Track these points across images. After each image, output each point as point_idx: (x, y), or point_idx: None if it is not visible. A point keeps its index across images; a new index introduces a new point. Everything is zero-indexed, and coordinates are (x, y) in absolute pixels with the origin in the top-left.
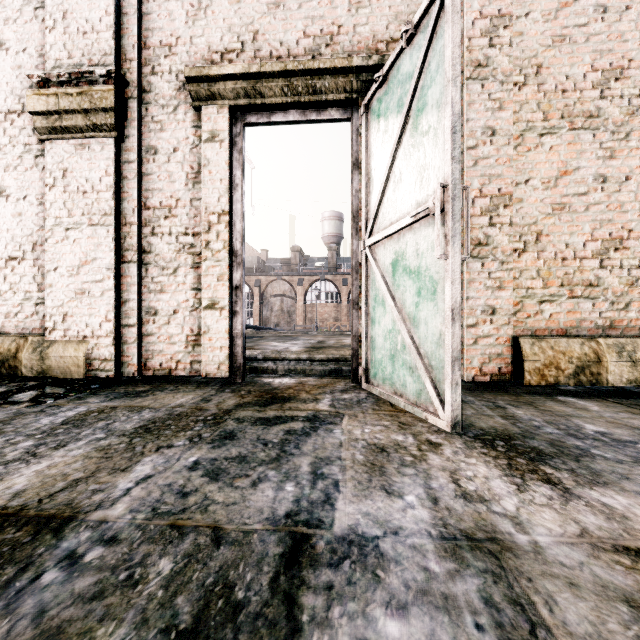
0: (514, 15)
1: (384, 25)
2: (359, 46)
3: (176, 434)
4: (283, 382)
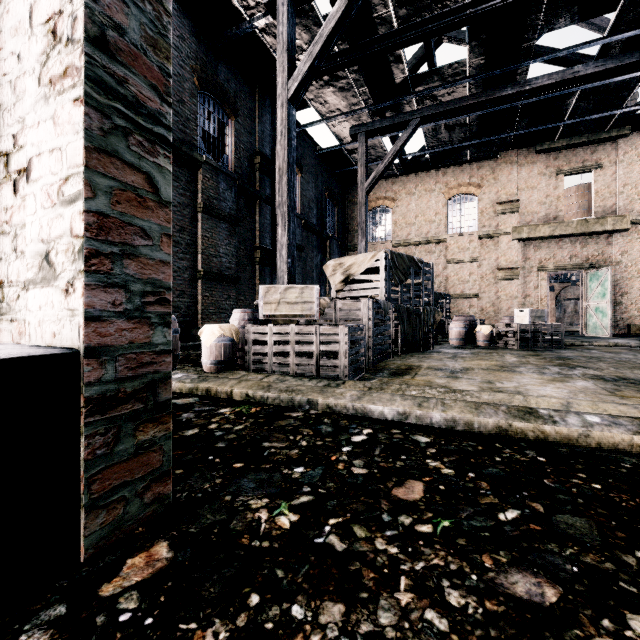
0: (628, 250)
1: (590, 252)
2: (583, 257)
3: None
4: None
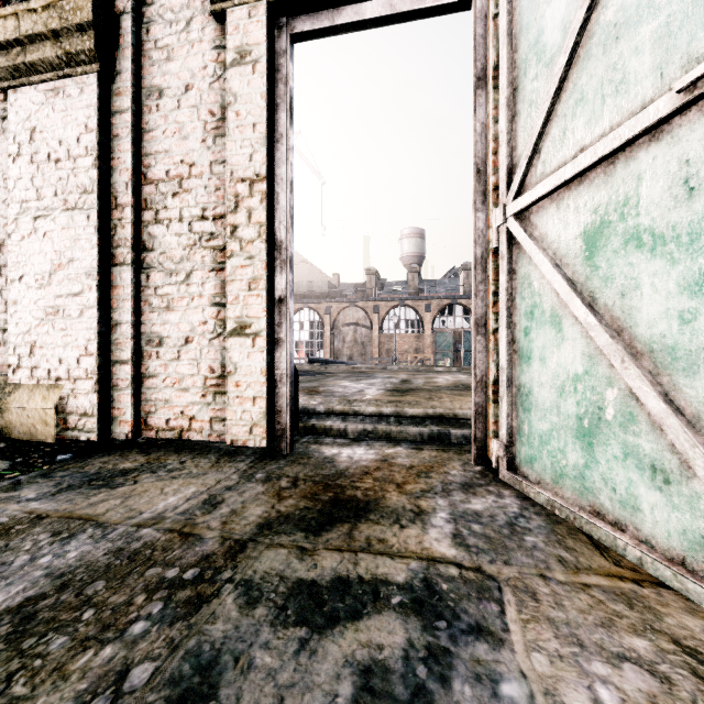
0: None
1: None
2: None
3: (68, 660)
4: (355, 457)
